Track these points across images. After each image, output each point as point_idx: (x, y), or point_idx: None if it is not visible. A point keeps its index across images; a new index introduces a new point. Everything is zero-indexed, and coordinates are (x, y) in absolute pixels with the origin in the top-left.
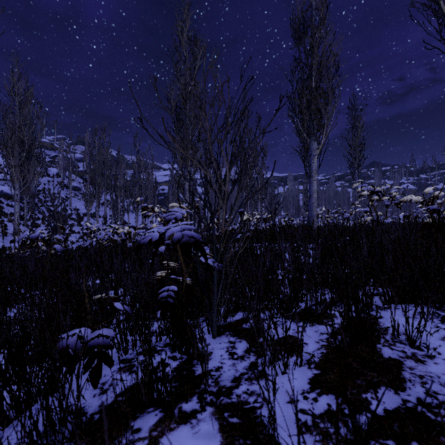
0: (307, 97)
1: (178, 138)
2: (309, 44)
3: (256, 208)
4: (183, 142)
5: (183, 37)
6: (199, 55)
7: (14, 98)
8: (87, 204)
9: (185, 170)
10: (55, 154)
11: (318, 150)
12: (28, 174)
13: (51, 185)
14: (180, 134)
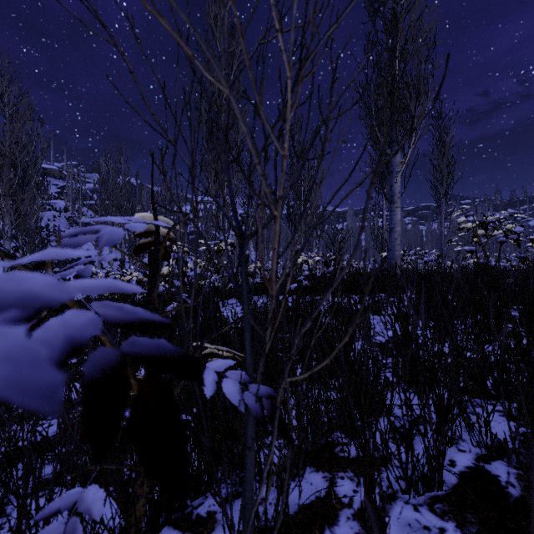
0: (388, 89)
1: (210, 158)
2: (391, 13)
3: (311, 249)
4: (217, 163)
5: (217, 26)
6: (237, 50)
7: (3, 109)
8: (97, 243)
9: (220, 199)
10: (64, 183)
11: (404, 164)
12: (22, 206)
13: (58, 221)
14: (213, 152)
